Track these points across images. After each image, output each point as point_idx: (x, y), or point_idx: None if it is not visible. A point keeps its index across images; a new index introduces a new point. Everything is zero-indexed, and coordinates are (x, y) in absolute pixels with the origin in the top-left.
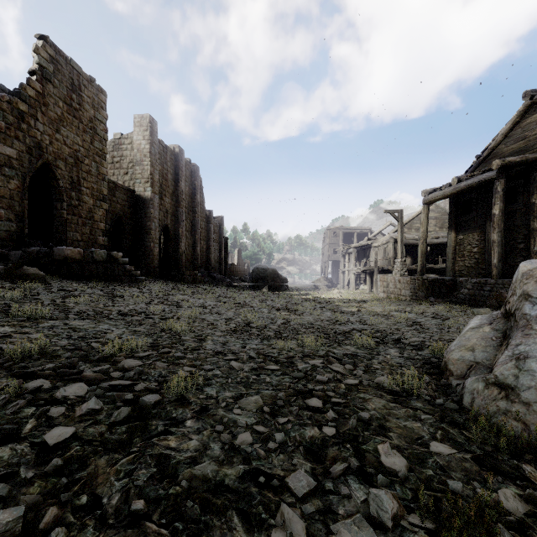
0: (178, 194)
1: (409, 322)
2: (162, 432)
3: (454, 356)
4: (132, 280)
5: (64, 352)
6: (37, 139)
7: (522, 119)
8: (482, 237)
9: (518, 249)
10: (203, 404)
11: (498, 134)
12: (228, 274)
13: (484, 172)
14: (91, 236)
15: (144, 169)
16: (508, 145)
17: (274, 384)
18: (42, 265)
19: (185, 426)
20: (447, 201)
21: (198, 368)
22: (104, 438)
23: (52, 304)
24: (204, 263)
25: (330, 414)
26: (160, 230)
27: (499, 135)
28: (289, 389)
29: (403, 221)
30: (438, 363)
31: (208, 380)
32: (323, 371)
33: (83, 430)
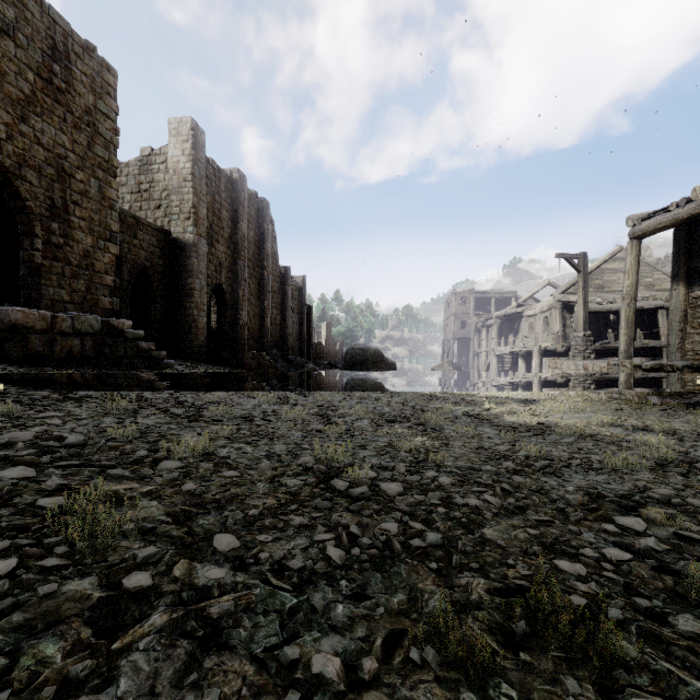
0: (237, 239)
1: (699, 464)
2: None
3: None
4: (151, 366)
5: None
6: None
7: None
8: None
9: None
10: None
11: None
12: (313, 357)
13: None
14: (88, 295)
15: (184, 199)
16: None
17: None
18: None
19: None
20: None
21: None
22: None
23: None
24: (277, 342)
25: None
26: (210, 291)
27: None
28: None
29: (587, 272)
30: None
31: None
32: None
33: None
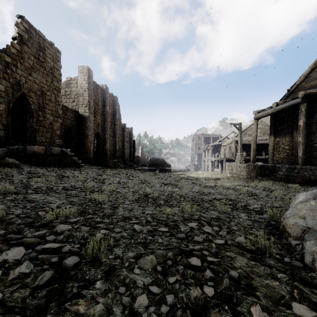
0: (105, 114)
1: (249, 193)
2: (75, 295)
3: (290, 222)
4: (76, 166)
5: (16, 219)
6: (17, 79)
7: (316, 66)
8: (291, 139)
9: (314, 147)
10: (111, 263)
11: (301, 76)
12: (135, 162)
13: (293, 99)
14: (51, 139)
15: (84, 98)
16: (307, 83)
17: (164, 244)
18: (19, 157)
19: (95, 288)
20: (267, 118)
21: (111, 231)
22: (25, 303)
23: (19, 183)
24: (121, 155)
25: (207, 273)
26: (94, 135)
27: (302, 76)
28: (175, 248)
29: (241, 130)
30: (276, 225)
31: (117, 241)
32: (198, 232)
33: (10, 295)
